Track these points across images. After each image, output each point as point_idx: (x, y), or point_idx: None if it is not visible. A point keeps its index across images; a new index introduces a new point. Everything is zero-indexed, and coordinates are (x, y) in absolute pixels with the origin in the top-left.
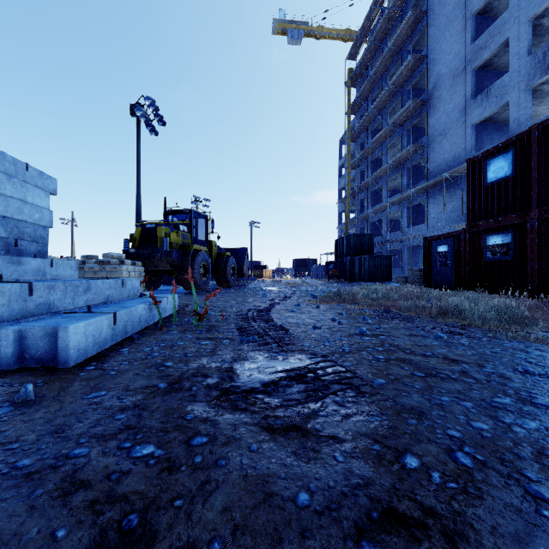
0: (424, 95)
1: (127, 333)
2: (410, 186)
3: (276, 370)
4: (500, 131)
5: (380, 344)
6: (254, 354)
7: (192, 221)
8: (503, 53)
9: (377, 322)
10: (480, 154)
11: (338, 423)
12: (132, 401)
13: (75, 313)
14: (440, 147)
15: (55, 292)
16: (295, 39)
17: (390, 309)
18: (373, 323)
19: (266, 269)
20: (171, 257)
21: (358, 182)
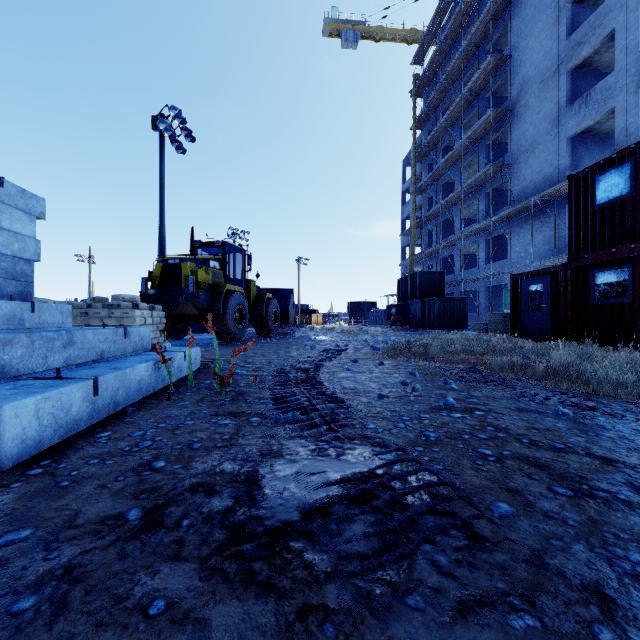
0: (506, 104)
1: (118, 405)
2: (489, 214)
3: (326, 478)
4: (602, 145)
5: (479, 426)
6: (293, 445)
7: (225, 256)
8: (607, 49)
9: (464, 387)
10: (586, 169)
11: (451, 634)
12: (66, 555)
13: (38, 379)
14: (527, 165)
15: (13, 348)
16: (350, 42)
17: (477, 367)
18: (460, 389)
19: (316, 314)
20: (198, 300)
21: (425, 210)
